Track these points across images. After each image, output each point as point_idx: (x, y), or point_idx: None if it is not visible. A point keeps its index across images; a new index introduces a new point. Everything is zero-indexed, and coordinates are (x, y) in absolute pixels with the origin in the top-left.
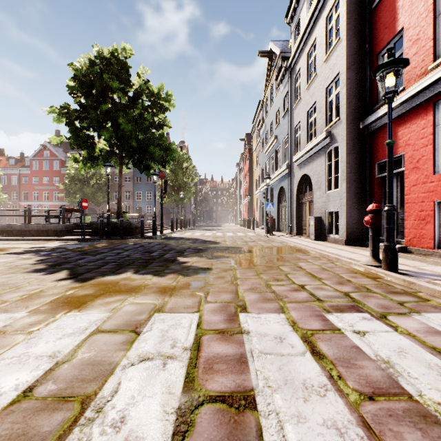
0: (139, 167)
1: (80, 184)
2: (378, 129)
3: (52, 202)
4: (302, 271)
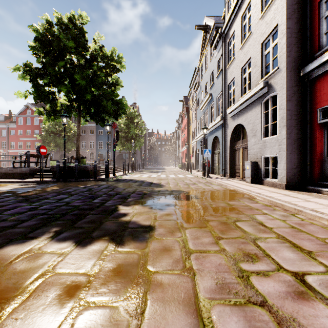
0: (95, 119)
1: (53, 135)
2: (321, 75)
3: (33, 150)
4: (270, 232)
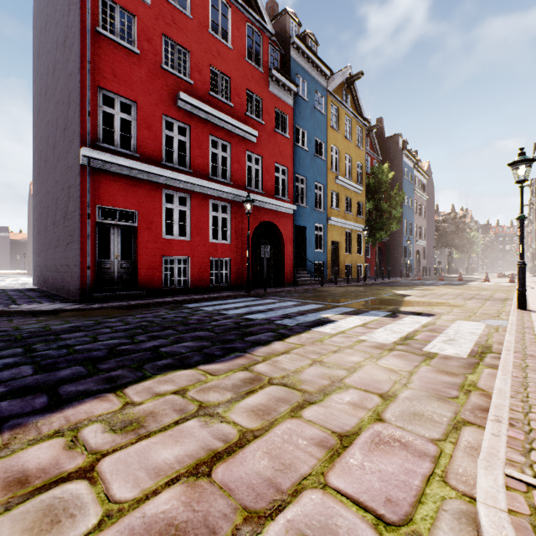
0: (458, 250)
1: None
2: None
3: None
4: None
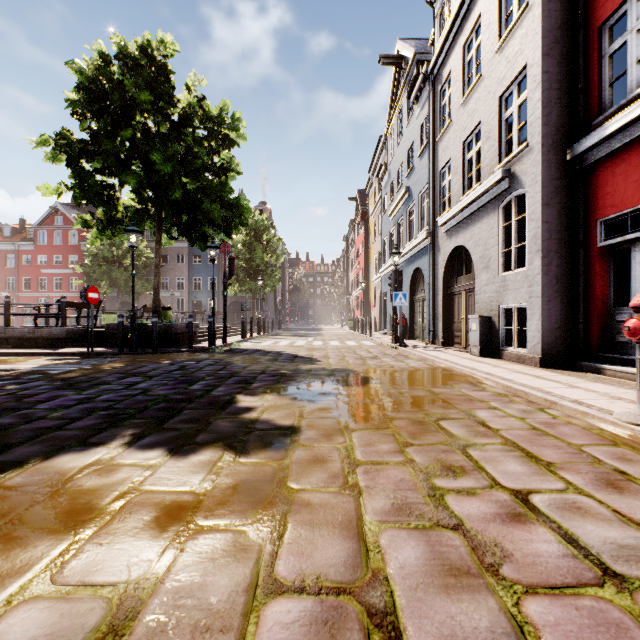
0: (188, 235)
1: (106, 265)
2: (603, 160)
3: (67, 294)
4: (493, 436)
